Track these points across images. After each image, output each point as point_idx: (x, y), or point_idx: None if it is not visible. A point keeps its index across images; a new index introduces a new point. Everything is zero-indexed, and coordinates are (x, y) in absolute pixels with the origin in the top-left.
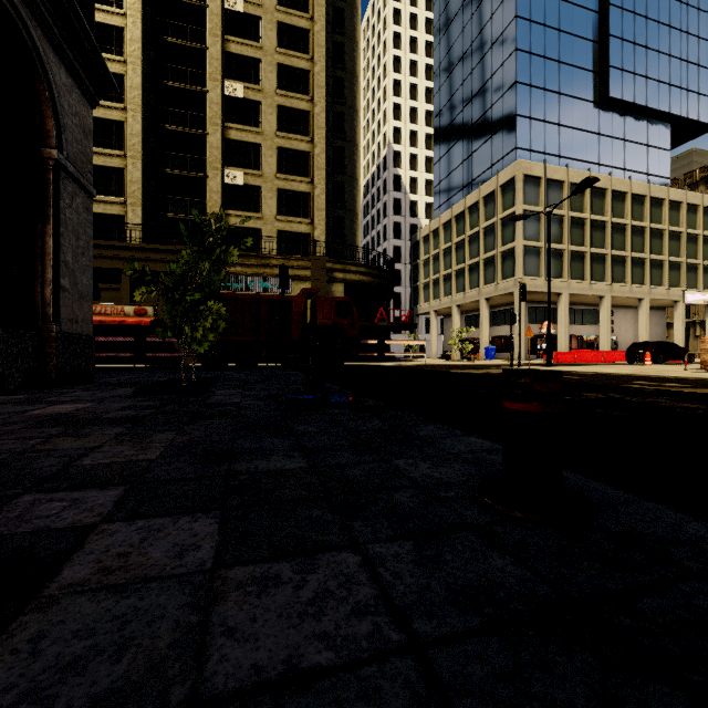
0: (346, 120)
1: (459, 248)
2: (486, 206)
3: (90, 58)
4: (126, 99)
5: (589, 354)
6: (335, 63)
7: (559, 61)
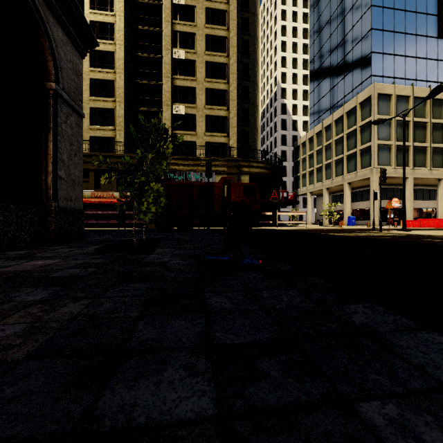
0: (250, 67)
1: (328, 149)
2: (348, 118)
3: (78, 22)
4: (115, 66)
5: (431, 221)
6: (243, 31)
7: (405, 10)
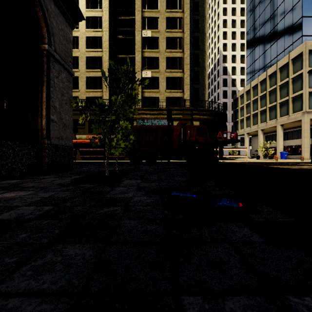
0: (200, 39)
1: (262, 98)
2: (281, 73)
3: None
4: (103, 46)
5: None
6: (194, 12)
7: None
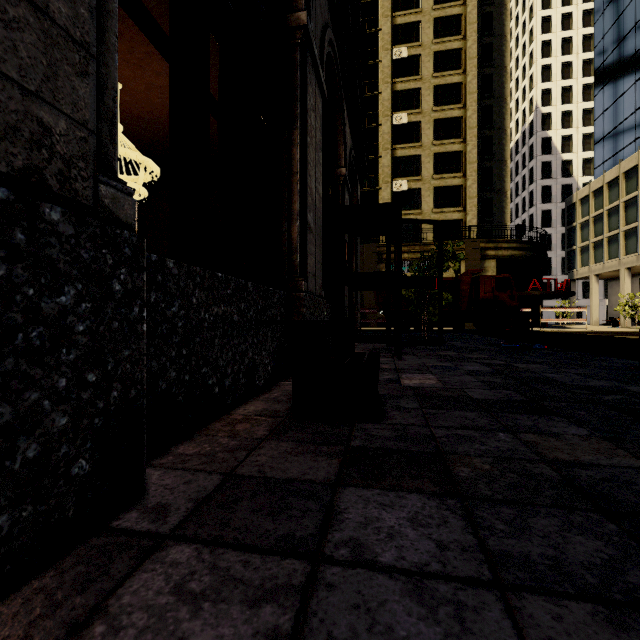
0: (494, 110)
1: (630, 206)
2: None
3: (364, 164)
4: None
5: None
6: (483, 63)
7: None
